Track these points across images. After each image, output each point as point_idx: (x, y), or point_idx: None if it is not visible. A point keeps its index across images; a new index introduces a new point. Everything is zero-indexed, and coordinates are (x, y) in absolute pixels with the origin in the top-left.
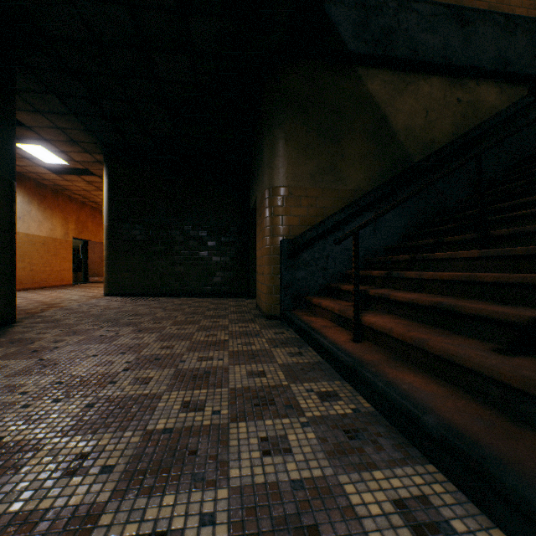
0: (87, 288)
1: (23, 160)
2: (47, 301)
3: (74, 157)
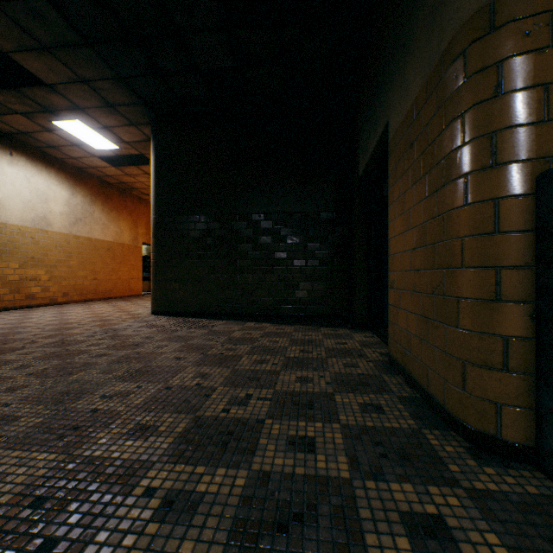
0: (150, 300)
1: (74, 149)
2: (70, 322)
3: (121, 135)
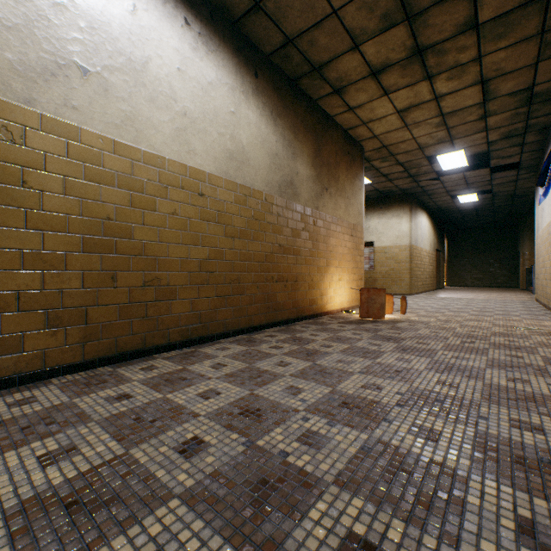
0: None
1: None
2: None
3: None
